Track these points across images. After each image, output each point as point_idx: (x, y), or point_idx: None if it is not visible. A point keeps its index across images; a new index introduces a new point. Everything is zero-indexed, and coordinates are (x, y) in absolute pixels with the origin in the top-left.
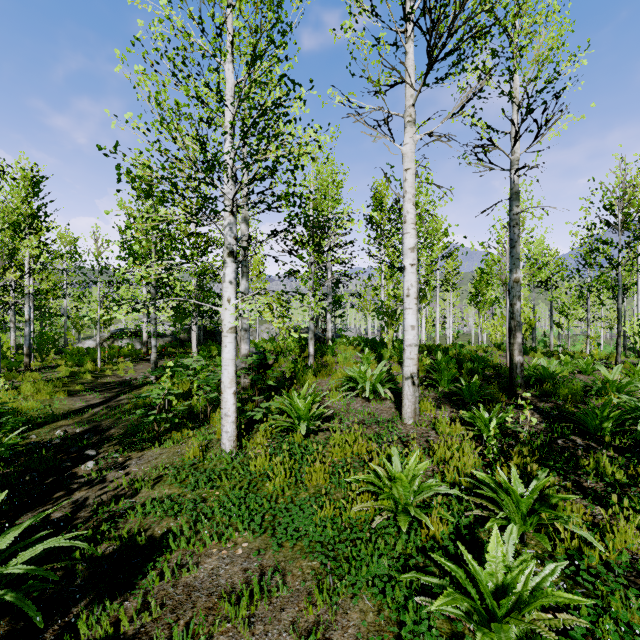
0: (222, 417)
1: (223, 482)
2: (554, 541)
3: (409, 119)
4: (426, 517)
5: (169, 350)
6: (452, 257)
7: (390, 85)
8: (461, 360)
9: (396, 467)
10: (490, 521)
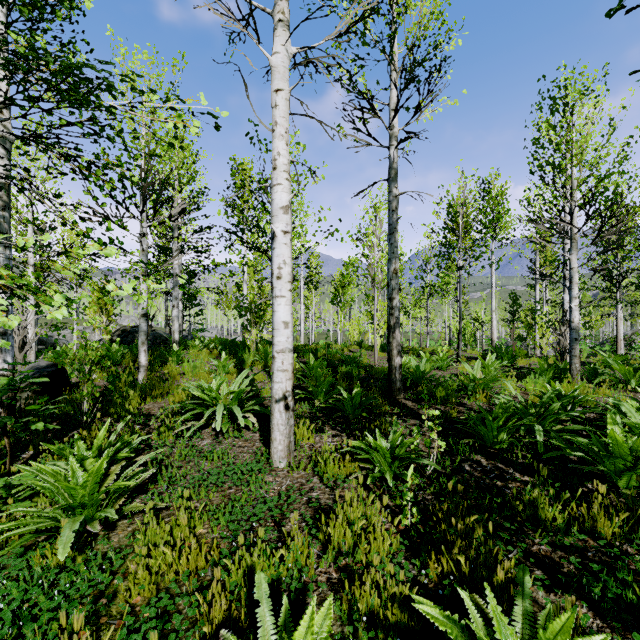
0: None
1: None
2: None
3: (281, 17)
4: None
5: None
6: (315, 257)
7: None
8: (331, 361)
9: None
10: None
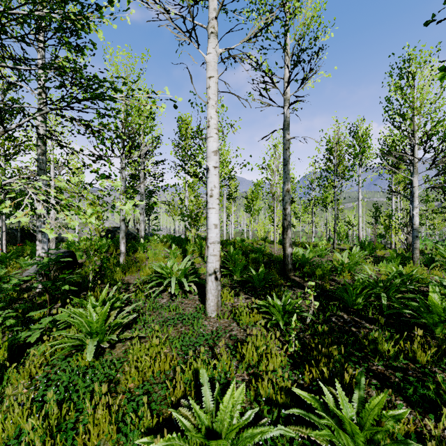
0: None
1: None
2: None
3: (212, 30)
4: None
5: None
6: (233, 179)
7: None
8: (245, 251)
9: (207, 403)
10: None
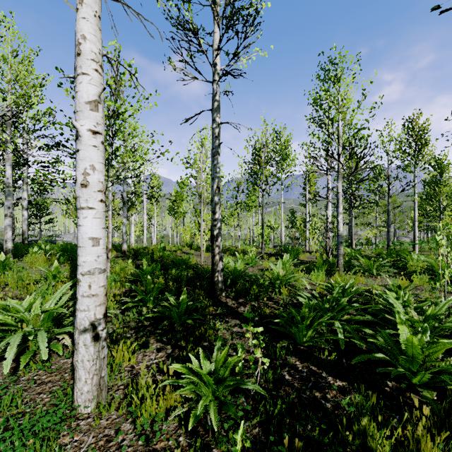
0: None
1: None
2: None
3: None
4: None
5: None
6: (156, 178)
7: None
8: (165, 263)
9: None
10: None
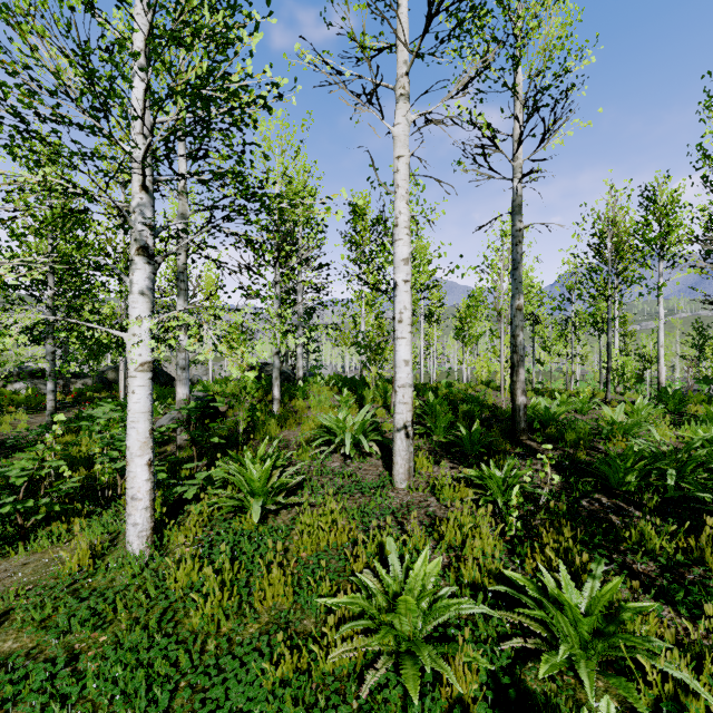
0: (128, 501)
1: (118, 614)
2: (631, 680)
3: (402, 92)
4: (448, 666)
5: (89, 395)
6: (436, 287)
7: (377, 49)
8: (453, 401)
9: (394, 572)
10: (543, 661)
